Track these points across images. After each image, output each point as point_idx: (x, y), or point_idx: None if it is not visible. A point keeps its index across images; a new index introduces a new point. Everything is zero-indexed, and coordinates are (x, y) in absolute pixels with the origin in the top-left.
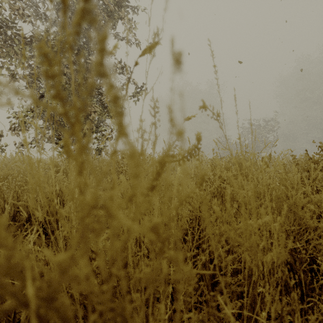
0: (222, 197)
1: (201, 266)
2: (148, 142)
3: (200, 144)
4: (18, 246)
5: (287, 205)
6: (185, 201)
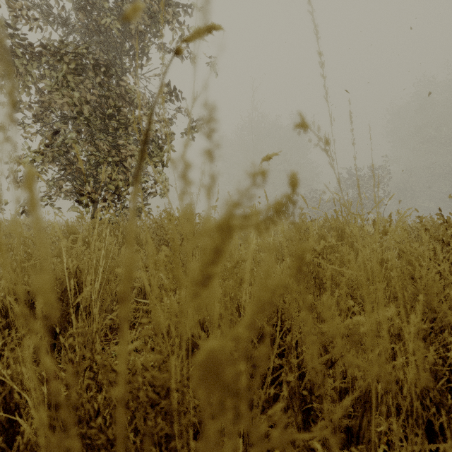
0: (315, 278)
1: (286, 387)
2: (199, 190)
3: (296, 193)
4: (5, 355)
5: (414, 291)
6: (269, 303)
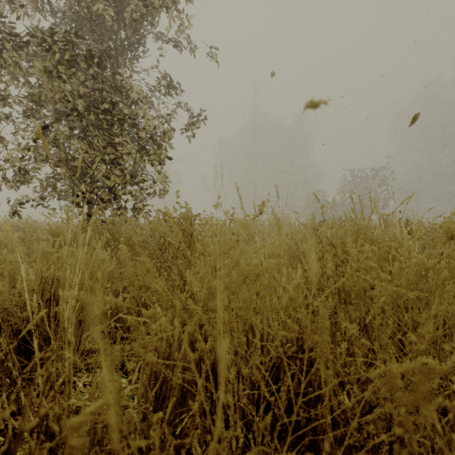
0: (339, 291)
1: None
2: None
3: None
4: None
5: None
6: None
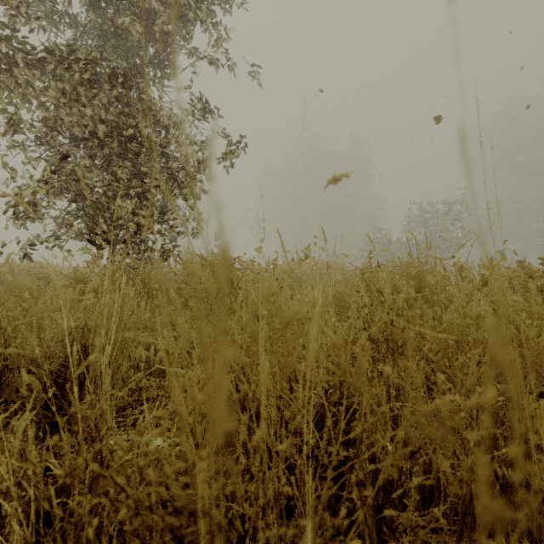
0: (387, 340)
1: (357, 494)
2: None
3: None
4: None
5: (518, 359)
6: None
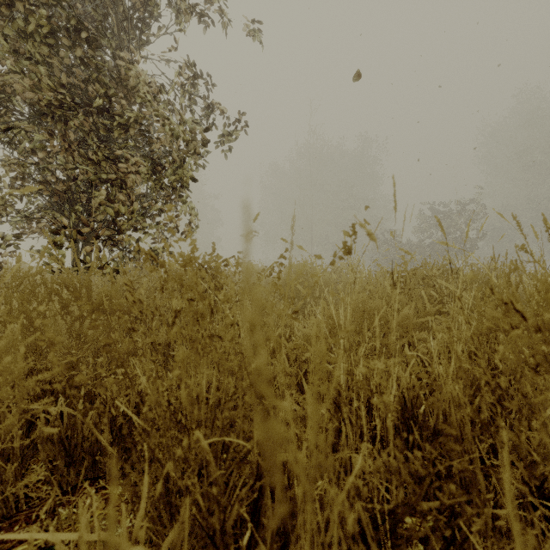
0: None
1: None
2: None
3: None
4: None
5: None
6: None
